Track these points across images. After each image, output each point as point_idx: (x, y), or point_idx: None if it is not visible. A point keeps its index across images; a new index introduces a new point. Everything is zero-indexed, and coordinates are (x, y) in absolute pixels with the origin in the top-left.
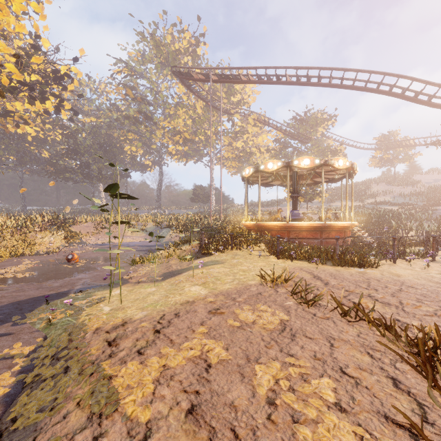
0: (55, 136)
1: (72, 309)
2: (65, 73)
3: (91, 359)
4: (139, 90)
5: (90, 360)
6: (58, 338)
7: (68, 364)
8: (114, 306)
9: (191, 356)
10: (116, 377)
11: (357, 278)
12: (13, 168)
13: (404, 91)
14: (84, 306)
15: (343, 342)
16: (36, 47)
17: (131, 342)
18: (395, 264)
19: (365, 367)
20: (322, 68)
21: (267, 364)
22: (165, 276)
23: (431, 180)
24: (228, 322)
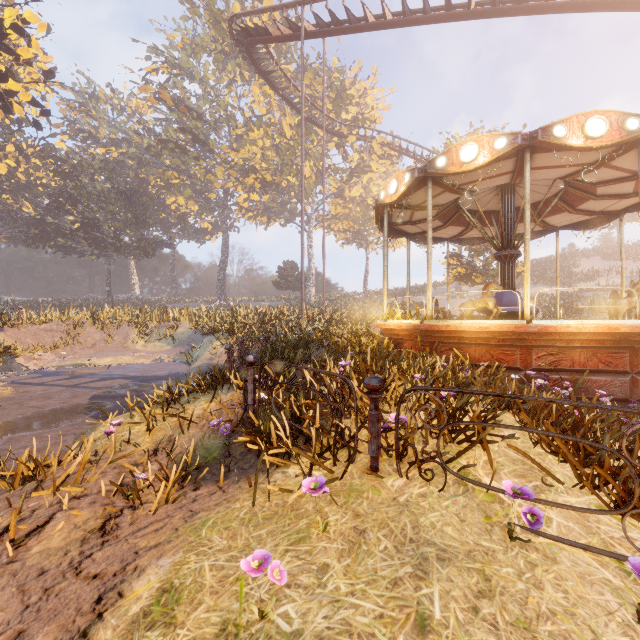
0: (49, 180)
1: None
2: (12, 24)
3: None
4: (189, 102)
5: None
6: None
7: None
8: None
9: None
10: None
11: None
12: None
13: None
14: None
15: None
16: None
17: None
18: None
19: None
20: None
21: None
22: None
23: None
24: None
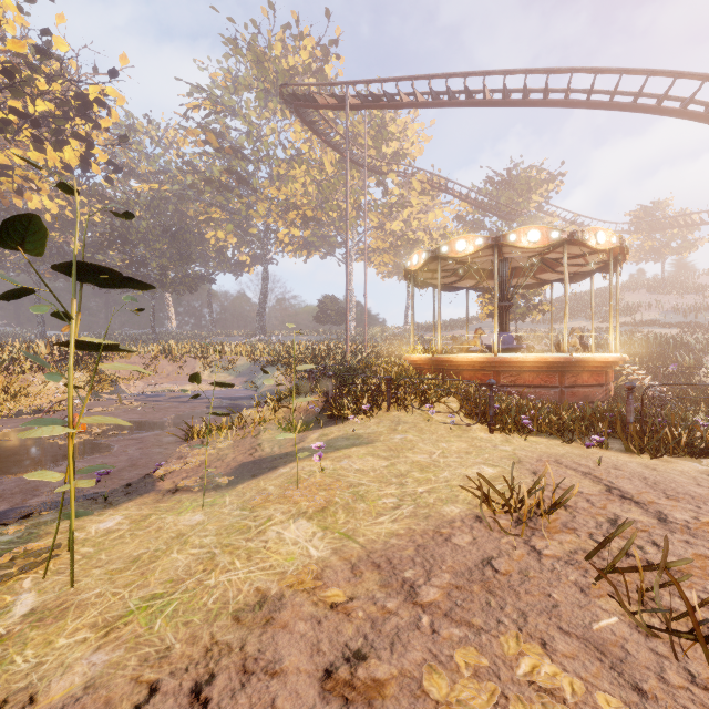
0: (92, 216)
1: None
2: (96, 98)
3: None
4: (229, 138)
5: None
6: None
7: None
8: (49, 596)
9: None
10: None
11: None
12: (24, 268)
13: None
14: None
15: None
16: (44, 51)
17: None
18: None
19: None
20: (554, 70)
21: None
22: (239, 473)
23: None
24: None
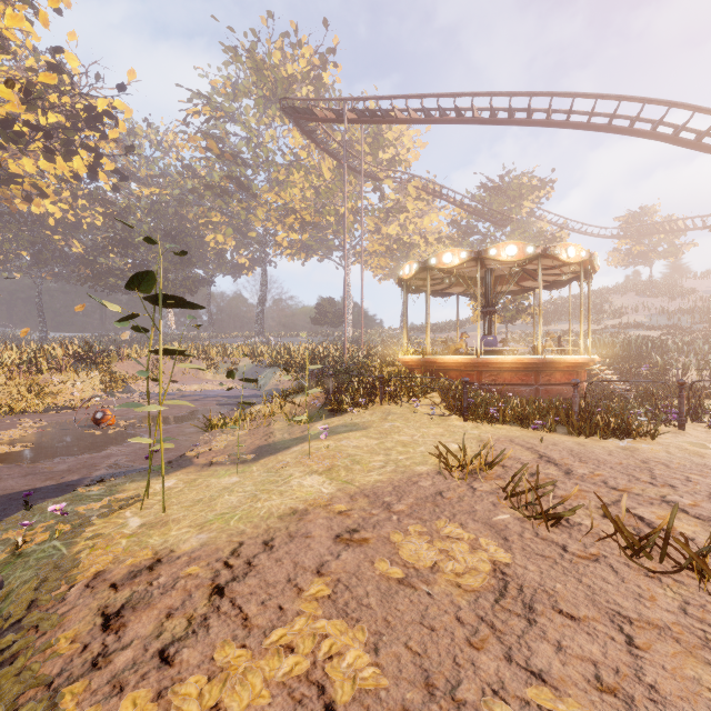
0: (93, 219)
1: (69, 522)
2: (104, 111)
3: (51, 669)
4: (229, 143)
5: (44, 676)
6: (14, 594)
7: None
8: (150, 518)
9: (287, 677)
10: None
11: (623, 459)
12: (26, 270)
13: (679, 130)
14: (94, 514)
15: (655, 632)
16: (56, 67)
17: (154, 622)
18: (683, 431)
19: None
20: (536, 93)
21: (481, 710)
22: (259, 453)
23: None
24: (377, 568)
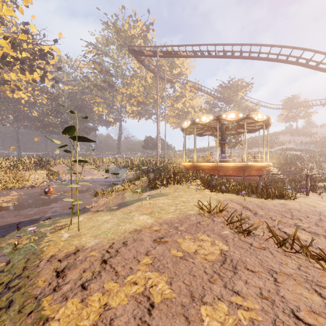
0: (42, 100)
1: (37, 235)
2: (47, 51)
3: (36, 292)
4: (104, 65)
5: (34, 294)
6: (16, 265)
7: (13, 297)
8: (73, 233)
9: (134, 293)
10: (51, 321)
11: (280, 208)
12: (11, 124)
13: (308, 61)
14: (48, 232)
15: (286, 277)
16: (25, 31)
17: (78, 274)
18: (308, 196)
19: (318, 310)
20: (244, 44)
21: (212, 305)
22: (119, 206)
23: (324, 132)
24: (171, 252)
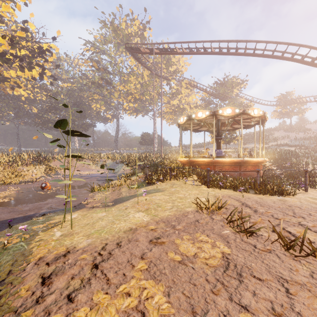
0: (42, 97)
1: (28, 233)
2: (46, 49)
3: (17, 304)
4: (102, 63)
5: (13, 307)
6: (2, 267)
7: None
8: (65, 232)
9: (126, 308)
10: None
11: (280, 205)
12: (12, 120)
13: (304, 57)
14: (40, 230)
15: (299, 286)
16: (24, 29)
17: (65, 281)
18: (307, 192)
19: None
20: (239, 41)
21: None
22: (115, 202)
23: None
24: (169, 256)
